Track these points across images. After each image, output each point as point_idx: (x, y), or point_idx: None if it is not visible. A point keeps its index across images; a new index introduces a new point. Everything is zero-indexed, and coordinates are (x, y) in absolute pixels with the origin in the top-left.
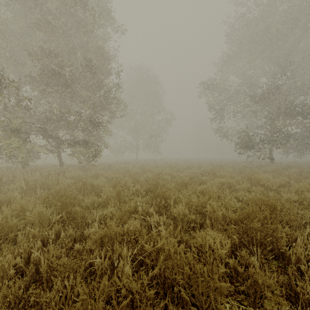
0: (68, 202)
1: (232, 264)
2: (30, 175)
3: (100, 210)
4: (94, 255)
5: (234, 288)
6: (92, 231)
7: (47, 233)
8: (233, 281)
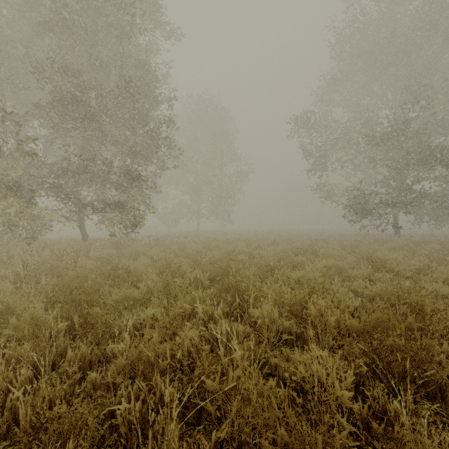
0: (82, 299)
1: (358, 413)
2: (36, 254)
3: (136, 311)
4: (118, 396)
5: None
6: (119, 348)
7: (42, 353)
8: (361, 443)
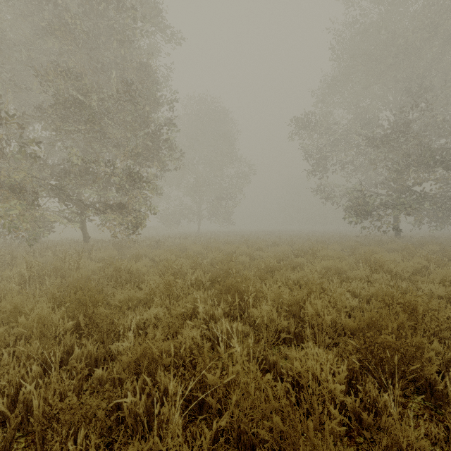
0: (87, 300)
1: (350, 406)
2: (39, 256)
3: (139, 311)
4: (124, 390)
5: (356, 448)
6: (124, 346)
7: (50, 350)
8: (353, 434)
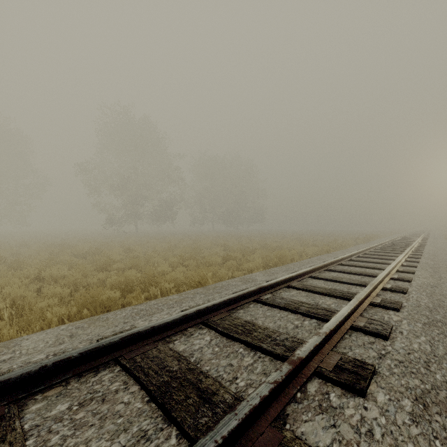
0: None
1: None
2: None
3: None
4: None
5: None
6: None
7: None
8: None
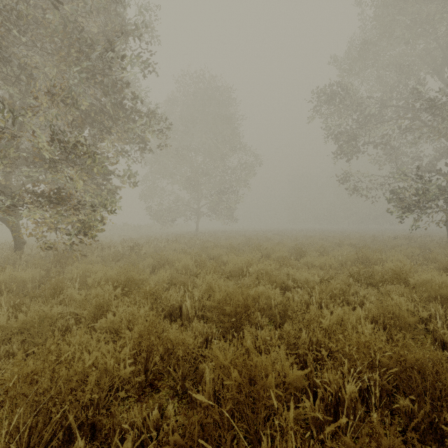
0: None
1: None
2: None
3: None
4: None
5: None
6: None
7: None
8: None
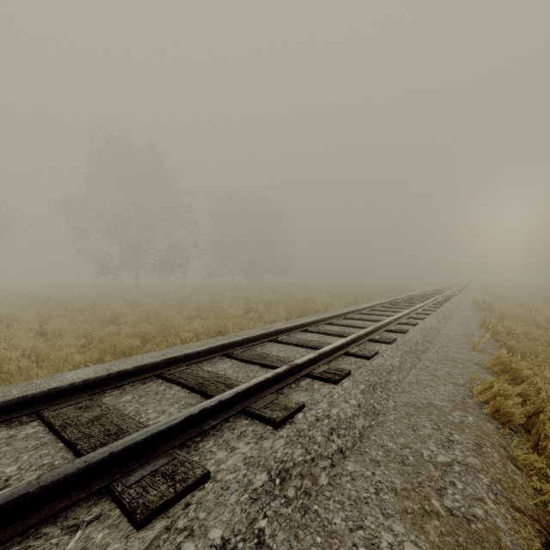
0: None
1: None
2: None
3: None
4: None
5: None
6: None
7: None
8: None
